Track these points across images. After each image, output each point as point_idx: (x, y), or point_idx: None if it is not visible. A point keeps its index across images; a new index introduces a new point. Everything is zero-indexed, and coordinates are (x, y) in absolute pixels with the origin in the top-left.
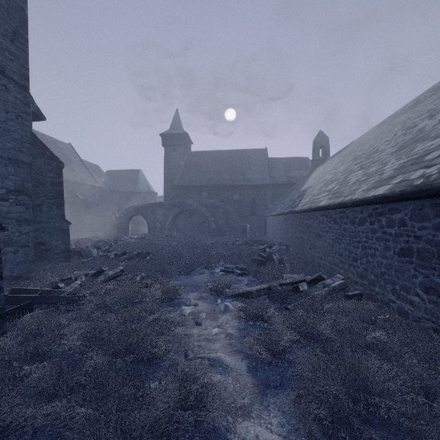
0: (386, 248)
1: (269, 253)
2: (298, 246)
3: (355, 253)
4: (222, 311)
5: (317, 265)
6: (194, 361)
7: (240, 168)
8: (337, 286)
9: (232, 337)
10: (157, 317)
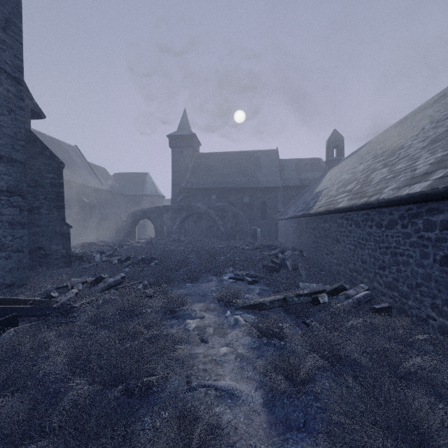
0: (424, 255)
1: (282, 259)
2: (312, 251)
3: (383, 260)
4: (231, 325)
5: (335, 273)
6: (198, 390)
7: (250, 169)
8: (361, 297)
9: (243, 359)
10: (157, 333)
